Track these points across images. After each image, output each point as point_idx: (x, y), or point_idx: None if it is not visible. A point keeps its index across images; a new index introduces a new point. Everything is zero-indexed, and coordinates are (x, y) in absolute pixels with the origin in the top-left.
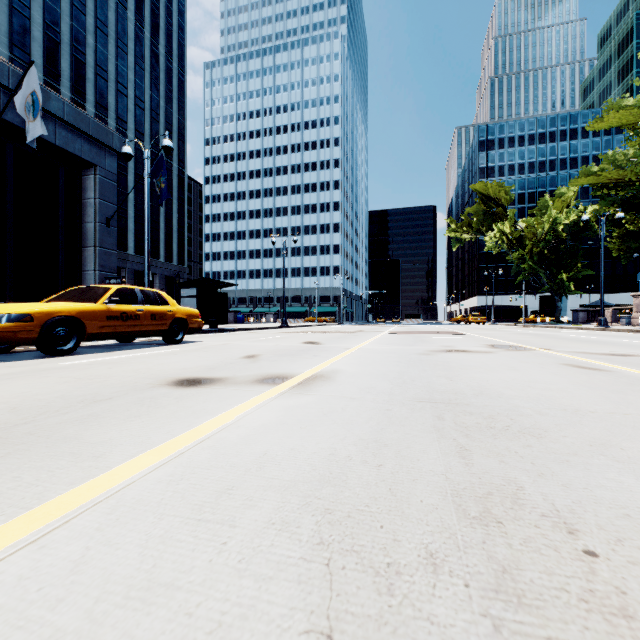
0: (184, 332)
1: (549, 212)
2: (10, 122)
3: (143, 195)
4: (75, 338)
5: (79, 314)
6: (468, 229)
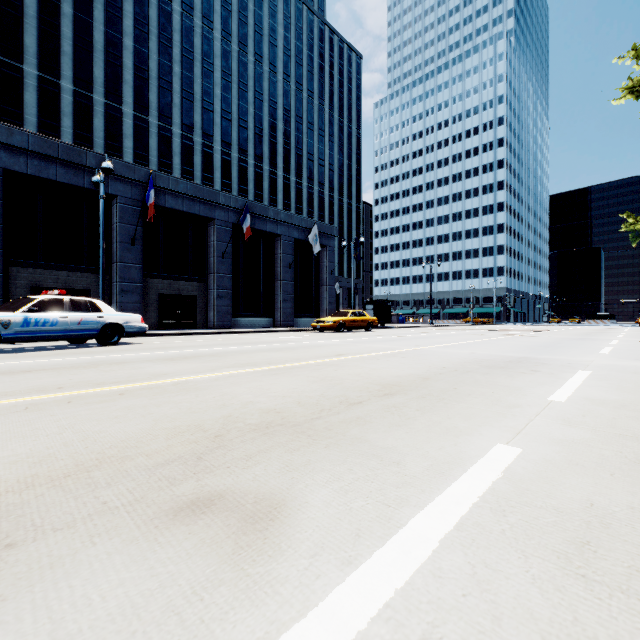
0: (371, 327)
1: None
2: (301, 239)
3: None
4: (343, 328)
5: (344, 321)
6: None
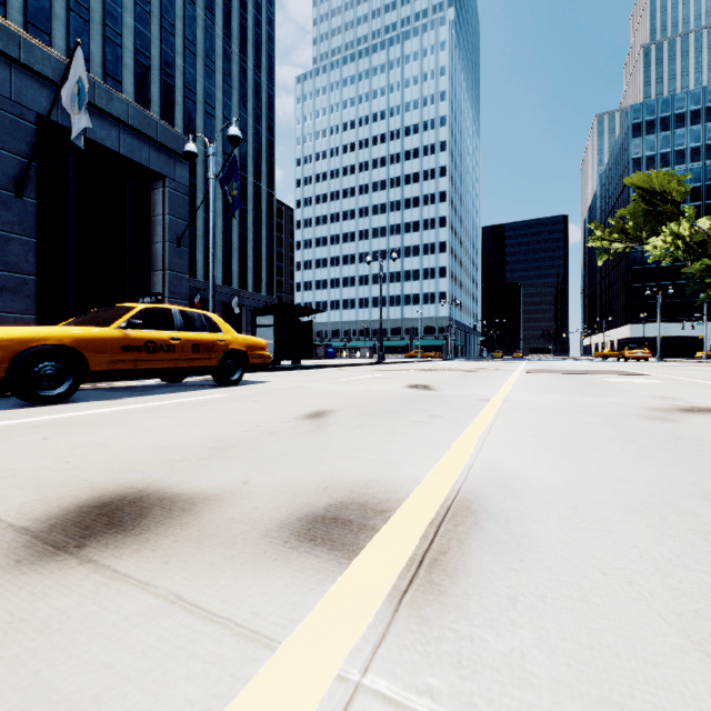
0: (243, 369)
1: None
2: (69, 128)
3: (231, 221)
4: (71, 378)
5: (76, 342)
6: (620, 236)
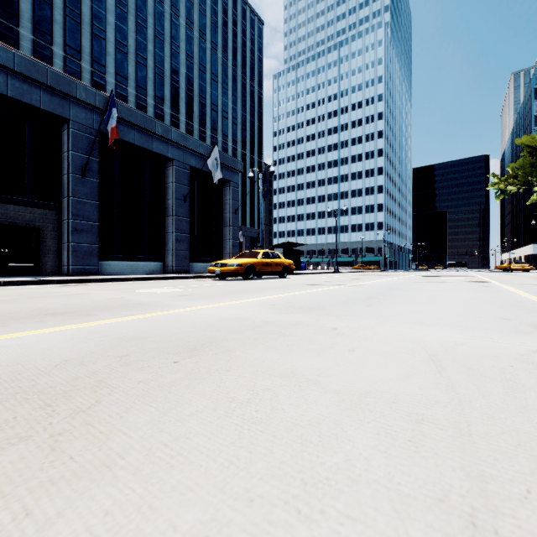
0: (287, 272)
1: None
2: (199, 169)
3: None
4: (252, 273)
5: (254, 263)
6: (513, 182)
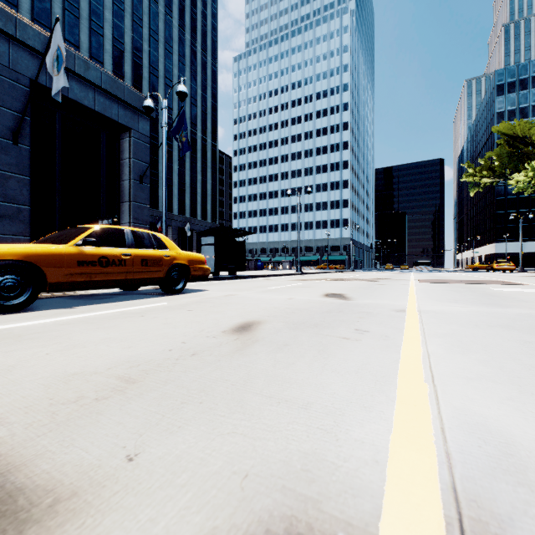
0: (185, 280)
1: None
2: None
3: (184, 166)
4: (30, 289)
5: (35, 258)
6: (489, 173)
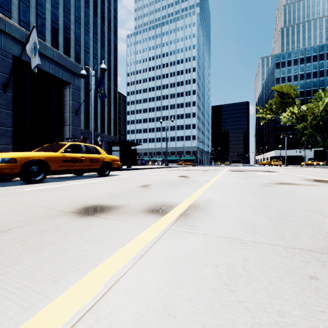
0: (109, 169)
1: (323, 99)
2: (27, 62)
3: (97, 102)
4: (43, 173)
5: (45, 158)
6: (270, 112)
